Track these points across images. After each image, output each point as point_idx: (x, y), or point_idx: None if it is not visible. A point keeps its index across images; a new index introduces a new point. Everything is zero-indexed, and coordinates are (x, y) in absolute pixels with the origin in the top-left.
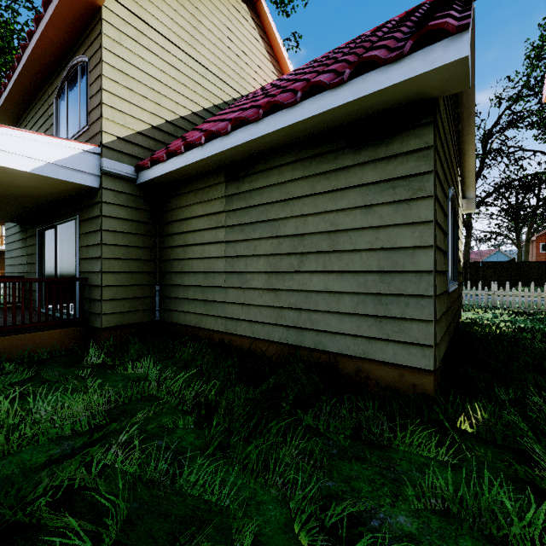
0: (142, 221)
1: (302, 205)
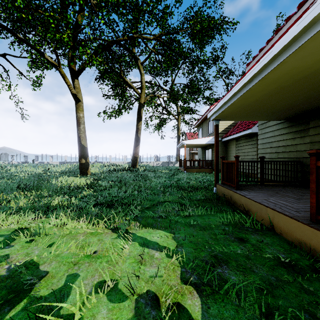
0: (223, 148)
1: (244, 147)
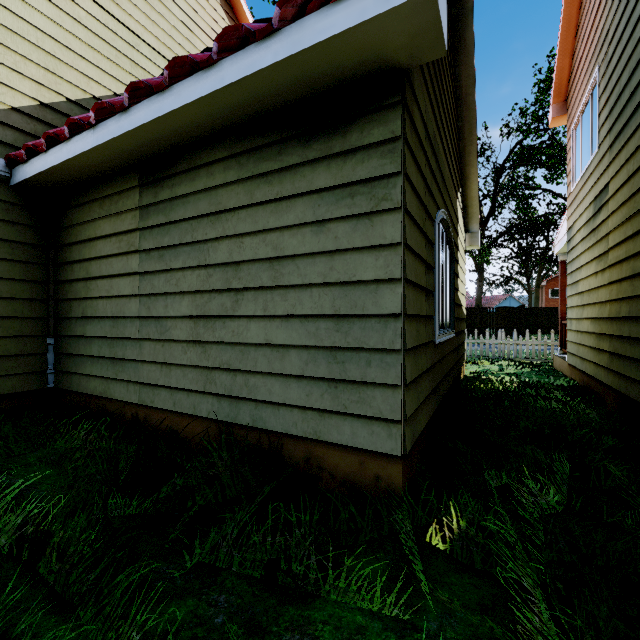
0: (21, 241)
1: (237, 220)
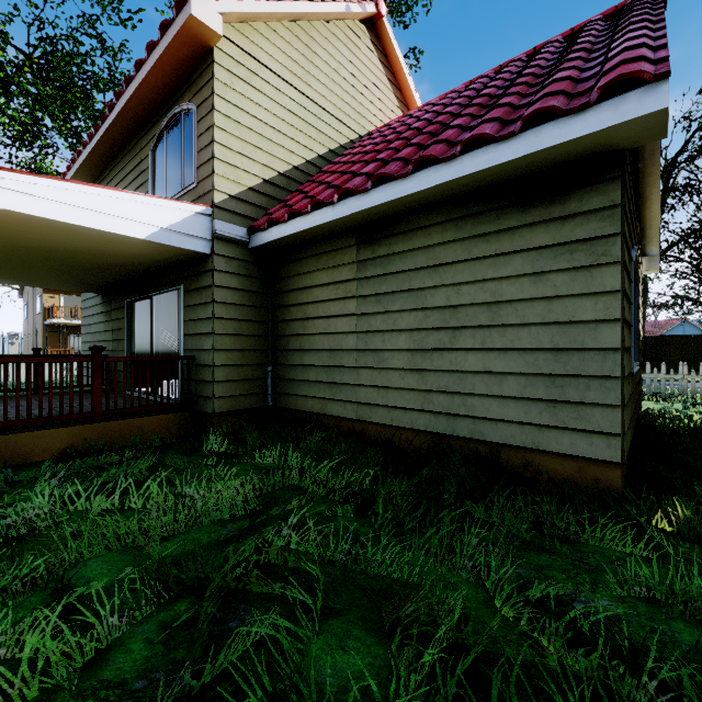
0: (253, 291)
1: (455, 272)
